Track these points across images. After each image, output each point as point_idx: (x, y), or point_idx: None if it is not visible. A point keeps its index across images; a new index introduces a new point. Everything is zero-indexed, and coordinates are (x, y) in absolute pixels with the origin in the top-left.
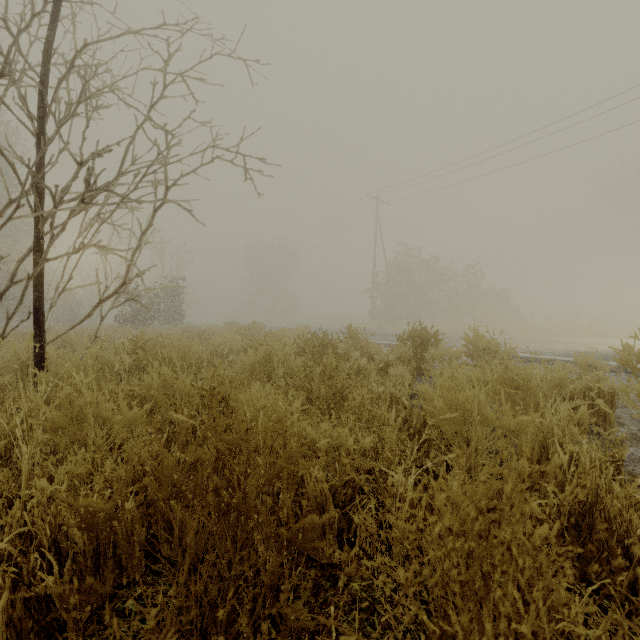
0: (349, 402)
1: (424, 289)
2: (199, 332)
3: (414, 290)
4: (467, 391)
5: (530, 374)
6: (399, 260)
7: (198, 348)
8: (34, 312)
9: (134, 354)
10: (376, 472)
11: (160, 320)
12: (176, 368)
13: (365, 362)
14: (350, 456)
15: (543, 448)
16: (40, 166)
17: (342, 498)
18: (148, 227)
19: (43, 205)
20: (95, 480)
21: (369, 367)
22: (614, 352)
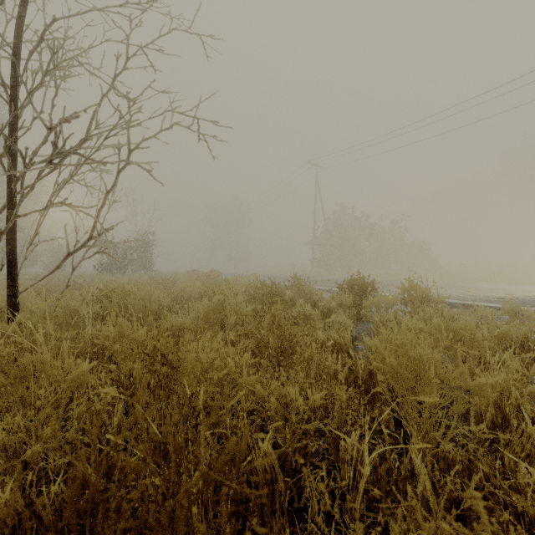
0: (298, 355)
1: (357, 242)
2: (164, 279)
3: (348, 242)
4: (420, 349)
5: (474, 327)
6: (335, 217)
7: (160, 295)
8: (7, 264)
9: (101, 301)
10: (327, 433)
11: (133, 268)
12: (133, 318)
13: (309, 308)
14: (300, 415)
15: (498, 408)
16: (13, 130)
17: (292, 465)
18: (112, 186)
19: (16, 166)
20: (24, 454)
21: (316, 318)
22: (529, 298)
